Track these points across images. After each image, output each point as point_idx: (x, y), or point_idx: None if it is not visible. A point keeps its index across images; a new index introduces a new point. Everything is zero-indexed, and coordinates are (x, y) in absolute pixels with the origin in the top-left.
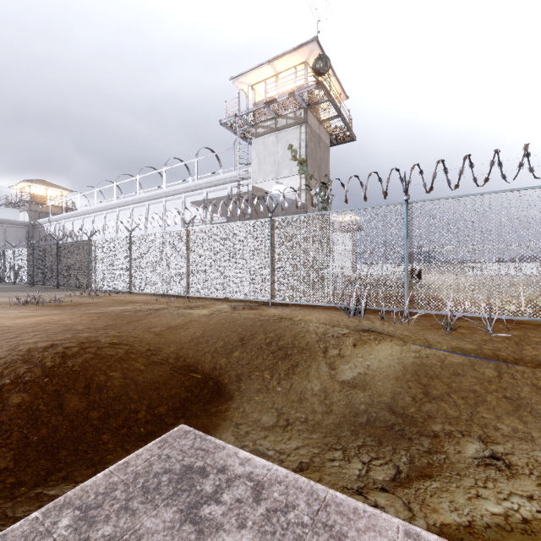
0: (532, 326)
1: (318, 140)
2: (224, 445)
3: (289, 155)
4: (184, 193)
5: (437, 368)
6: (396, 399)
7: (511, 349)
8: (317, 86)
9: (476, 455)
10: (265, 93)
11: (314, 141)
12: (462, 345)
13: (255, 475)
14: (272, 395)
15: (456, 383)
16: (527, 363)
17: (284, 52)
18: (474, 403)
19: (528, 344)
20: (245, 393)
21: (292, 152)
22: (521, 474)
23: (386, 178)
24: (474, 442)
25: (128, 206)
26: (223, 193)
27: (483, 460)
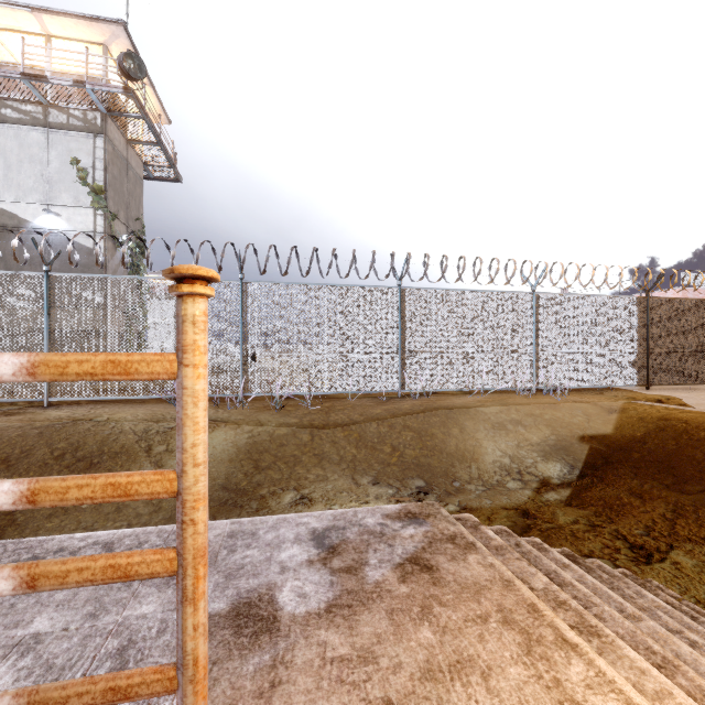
0: (338, 399)
1: (125, 166)
2: (52, 537)
3: (73, 174)
4: None
5: (267, 443)
6: (230, 479)
7: (323, 418)
8: (125, 92)
9: (291, 501)
10: (22, 56)
11: (120, 166)
12: (288, 420)
13: (102, 541)
14: (75, 515)
15: (281, 453)
16: (331, 426)
17: (64, 11)
18: (294, 465)
19: (334, 412)
20: (27, 524)
21: (80, 171)
22: (317, 502)
23: (221, 252)
24: (291, 493)
25: None
26: None
27: (295, 502)
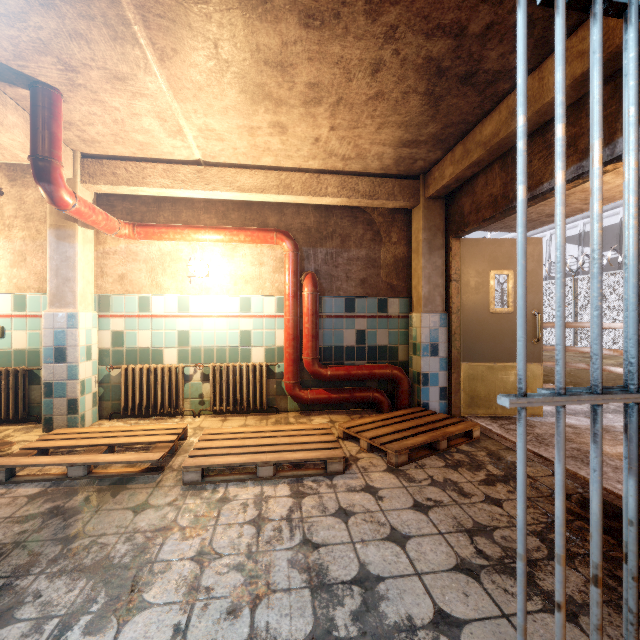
0: None
1: None
2: None
3: None
4: (549, 231)
5: None
6: None
7: None
8: None
9: None
10: None
11: None
12: None
13: None
14: None
15: None
16: None
17: None
18: None
19: None
20: None
21: None
22: None
23: None
24: None
25: None
26: (611, 221)
27: None
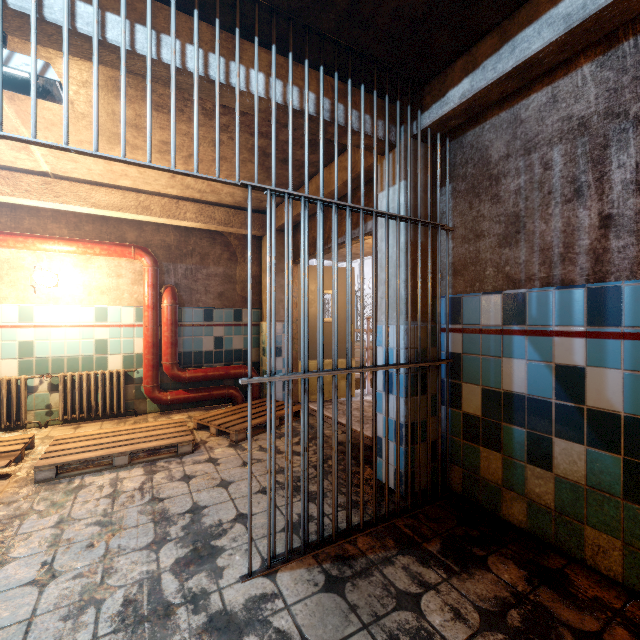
0: None
1: None
2: None
3: None
4: None
5: None
6: None
7: None
8: None
9: None
10: None
11: None
12: None
13: None
14: None
15: None
16: None
17: None
18: None
19: None
20: None
21: None
22: None
23: None
24: None
25: (342, 263)
26: None
27: None
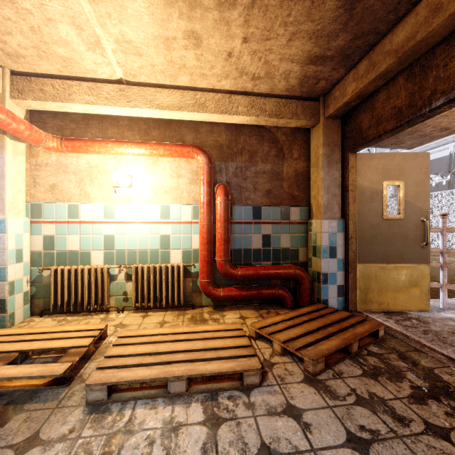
0: None
1: None
2: None
3: None
4: None
5: None
6: None
7: None
8: None
9: None
10: None
11: None
12: None
13: None
14: None
15: None
16: None
17: None
18: None
19: None
20: None
21: None
22: None
23: None
24: None
25: None
26: (443, 154)
27: None
